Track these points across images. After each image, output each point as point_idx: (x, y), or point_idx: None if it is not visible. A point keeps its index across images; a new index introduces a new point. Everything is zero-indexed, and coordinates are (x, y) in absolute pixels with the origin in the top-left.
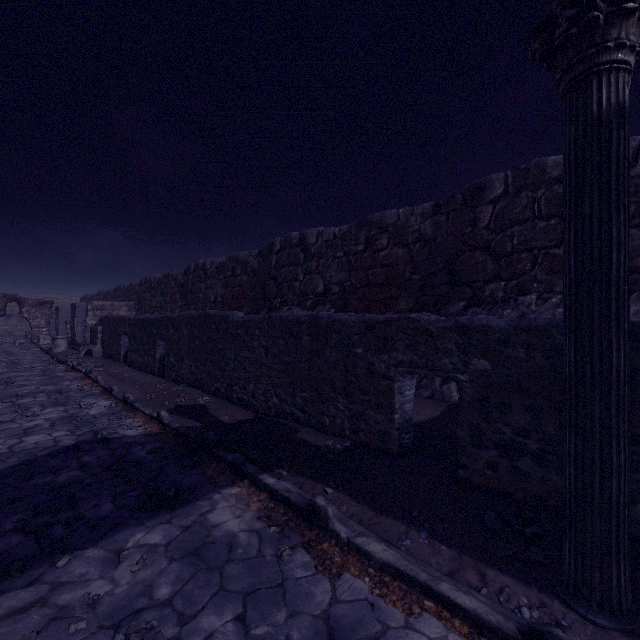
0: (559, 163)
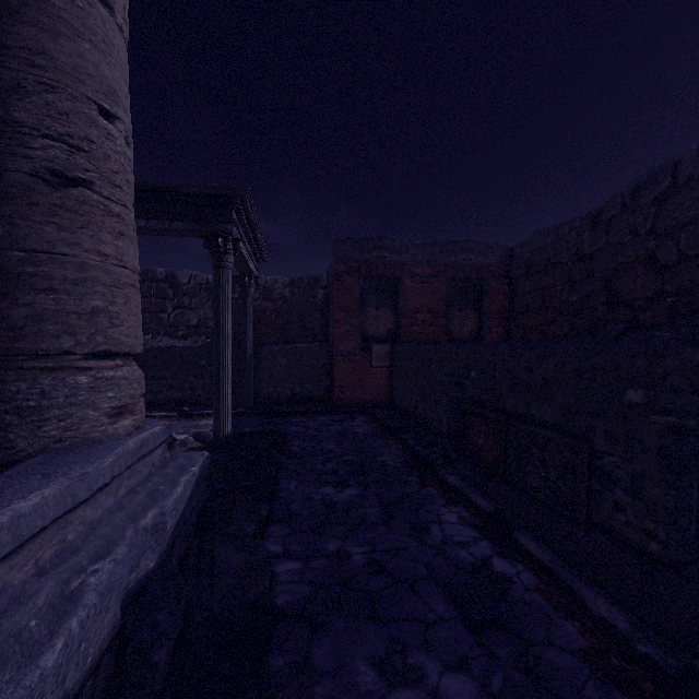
0: (162, 273)
